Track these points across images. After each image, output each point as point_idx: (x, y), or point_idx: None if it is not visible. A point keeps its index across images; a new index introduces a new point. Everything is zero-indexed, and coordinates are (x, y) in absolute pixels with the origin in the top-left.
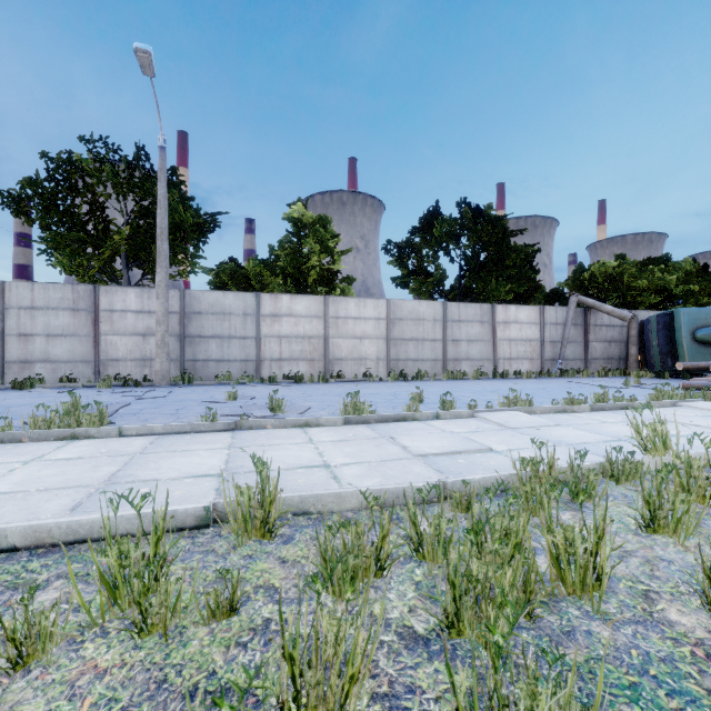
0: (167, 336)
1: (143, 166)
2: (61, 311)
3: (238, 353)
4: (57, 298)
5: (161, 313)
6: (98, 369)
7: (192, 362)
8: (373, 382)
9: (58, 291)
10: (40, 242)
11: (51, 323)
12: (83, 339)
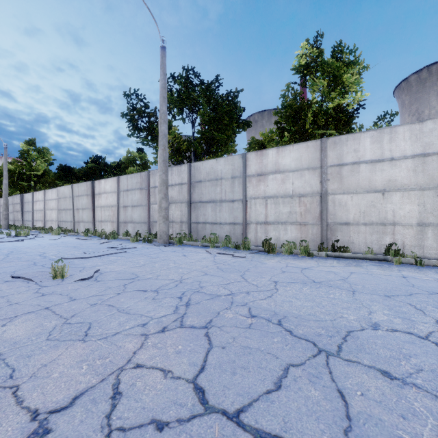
0: (163, 202)
1: (192, 82)
2: (136, 190)
3: (227, 216)
4: (135, 182)
5: (159, 184)
6: (149, 228)
7: (195, 224)
8: (393, 266)
9: (135, 178)
10: (153, 153)
11: (133, 199)
12: (144, 208)
